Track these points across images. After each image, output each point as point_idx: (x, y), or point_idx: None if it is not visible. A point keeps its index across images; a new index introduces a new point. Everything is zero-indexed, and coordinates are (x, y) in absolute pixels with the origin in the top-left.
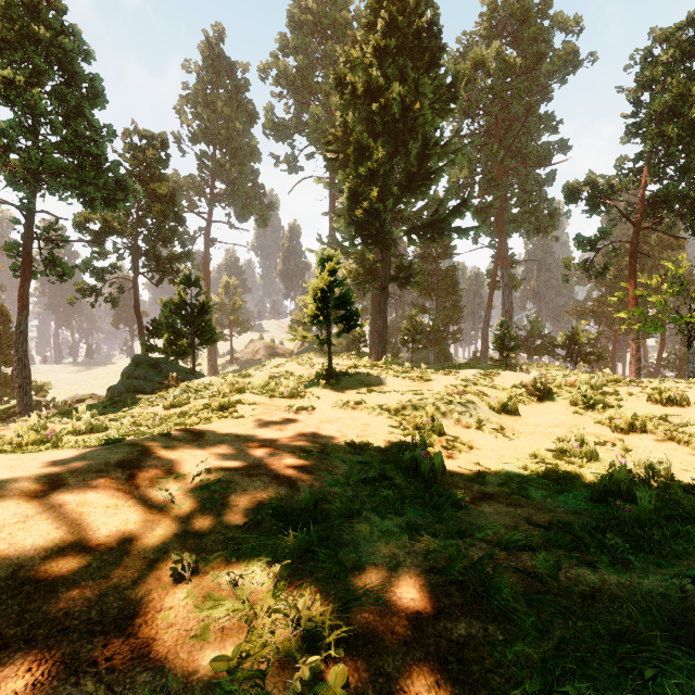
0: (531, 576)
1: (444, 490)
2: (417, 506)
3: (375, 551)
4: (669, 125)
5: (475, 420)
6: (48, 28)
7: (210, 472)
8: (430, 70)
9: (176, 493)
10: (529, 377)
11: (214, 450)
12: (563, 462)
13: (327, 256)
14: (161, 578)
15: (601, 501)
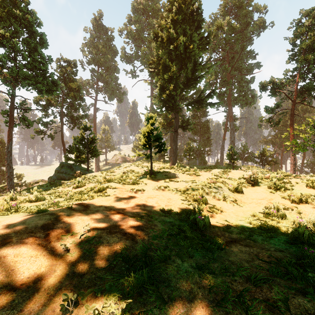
0: (273, 306)
1: (211, 237)
2: (199, 250)
3: (180, 286)
4: (309, 54)
5: (222, 196)
6: (21, 11)
7: (90, 231)
8: (197, 30)
9: (71, 245)
10: (245, 173)
11: (93, 216)
12: (268, 219)
13: (150, 116)
14: (55, 310)
15: (293, 243)
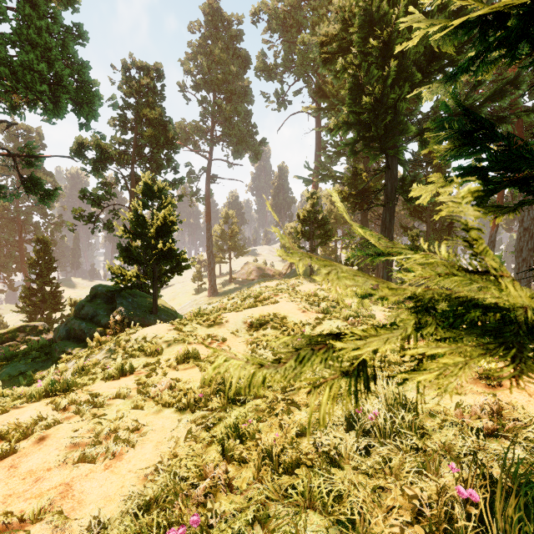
0: None
1: None
2: None
3: None
4: None
5: None
6: None
7: None
8: None
9: None
10: None
11: None
12: None
13: None
14: None
15: None
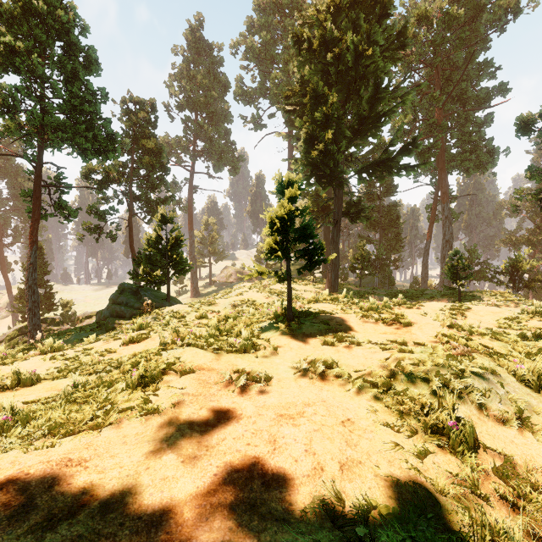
0: None
1: None
2: None
3: None
4: None
5: (513, 410)
6: (50, 7)
7: None
8: (380, 21)
9: None
10: (506, 313)
11: None
12: None
13: (286, 182)
14: None
15: None
